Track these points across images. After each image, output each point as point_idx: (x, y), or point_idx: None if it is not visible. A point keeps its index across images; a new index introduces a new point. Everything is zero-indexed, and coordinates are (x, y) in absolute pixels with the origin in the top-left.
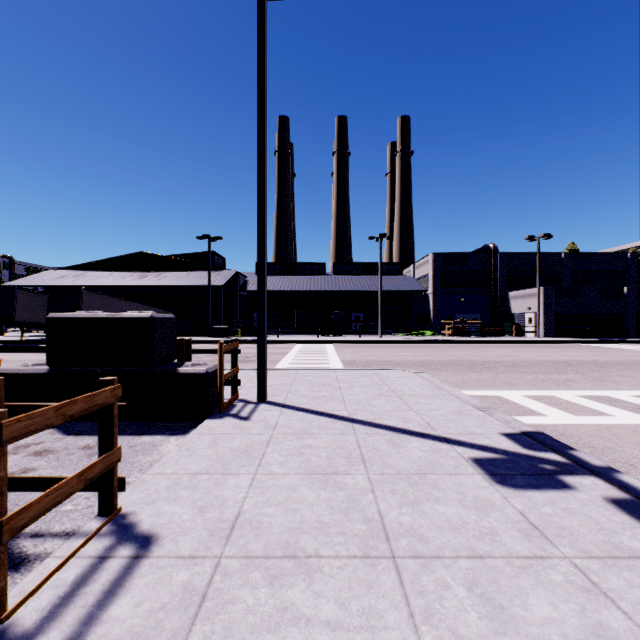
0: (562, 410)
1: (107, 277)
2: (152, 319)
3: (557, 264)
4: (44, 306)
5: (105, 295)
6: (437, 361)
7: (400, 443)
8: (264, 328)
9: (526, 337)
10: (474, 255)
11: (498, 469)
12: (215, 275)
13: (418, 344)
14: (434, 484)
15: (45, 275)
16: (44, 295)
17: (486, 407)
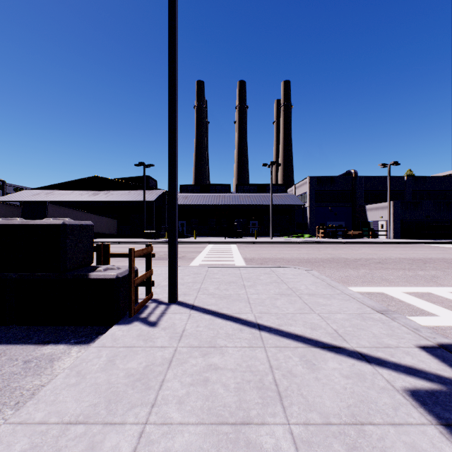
0: (448, 309)
1: (69, 194)
2: (64, 226)
3: (401, 185)
4: (20, 216)
5: (66, 207)
6: (319, 258)
7: (315, 362)
8: (175, 234)
9: (380, 239)
10: (340, 178)
11: (449, 413)
12: (149, 193)
13: (300, 244)
14: (382, 449)
15: (24, 193)
16: (20, 207)
17: (385, 309)
